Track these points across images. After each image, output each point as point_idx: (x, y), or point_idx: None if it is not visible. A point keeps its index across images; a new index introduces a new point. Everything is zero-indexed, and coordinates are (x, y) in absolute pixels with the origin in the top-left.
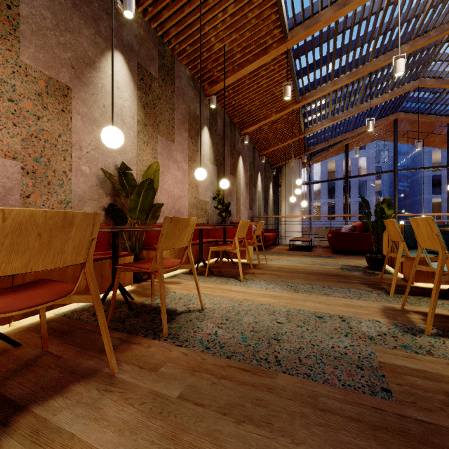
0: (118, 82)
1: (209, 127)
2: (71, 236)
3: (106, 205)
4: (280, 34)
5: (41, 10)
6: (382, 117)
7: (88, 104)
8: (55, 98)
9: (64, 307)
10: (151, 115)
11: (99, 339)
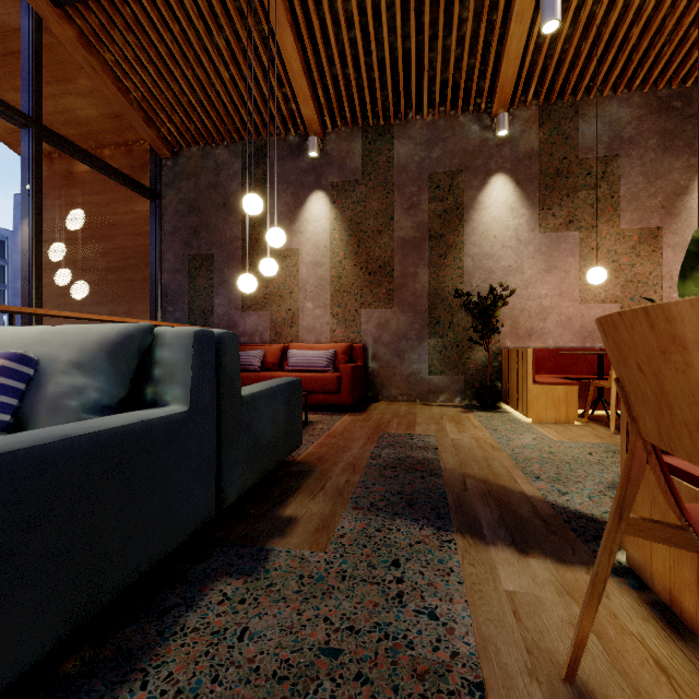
0: None
1: None
2: None
3: None
4: None
5: (634, 181)
6: None
7: (679, 232)
8: (645, 244)
9: None
10: None
11: None
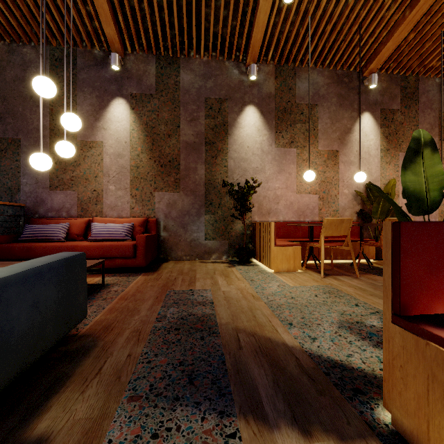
0: (366, 131)
1: None
2: (343, 226)
3: (358, 211)
4: None
5: (325, 121)
6: None
7: (347, 155)
8: (331, 160)
9: (336, 261)
10: (393, 140)
11: (352, 271)
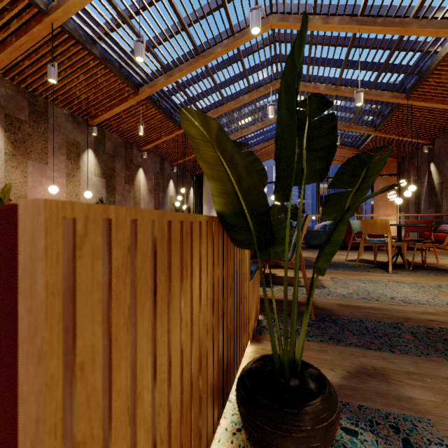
0: None
1: (94, 149)
2: None
3: None
4: (132, 90)
5: None
6: (272, 138)
7: None
8: None
9: None
10: (21, 147)
11: None
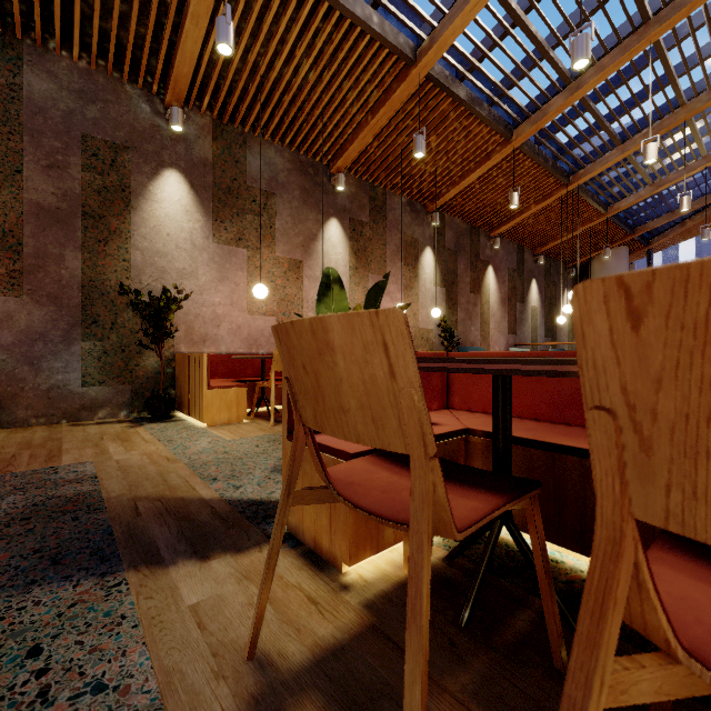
0: (334, 242)
1: (433, 246)
2: None
3: None
4: (501, 138)
5: (286, 219)
6: None
7: (312, 268)
8: (293, 272)
9: None
10: (363, 258)
11: None
